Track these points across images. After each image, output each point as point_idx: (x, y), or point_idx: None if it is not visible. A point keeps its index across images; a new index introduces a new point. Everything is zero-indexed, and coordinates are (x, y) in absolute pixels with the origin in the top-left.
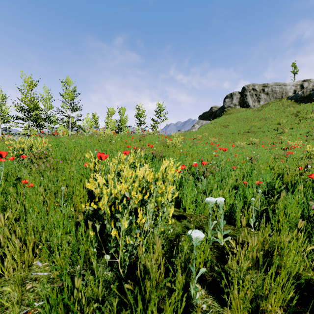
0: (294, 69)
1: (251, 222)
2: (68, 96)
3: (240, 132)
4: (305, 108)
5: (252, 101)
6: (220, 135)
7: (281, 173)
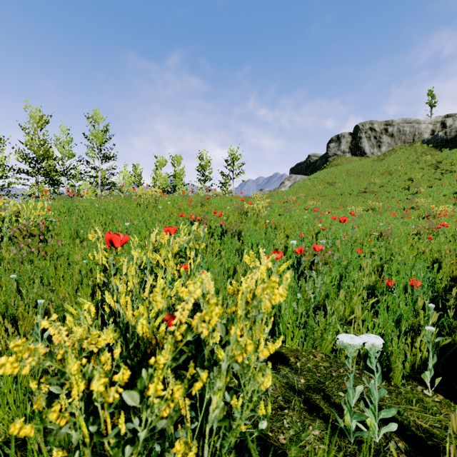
0: (430, 100)
1: (426, 375)
2: (97, 139)
3: (352, 192)
4: (450, 157)
5: (370, 147)
6: (322, 196)
7: (438, 261)
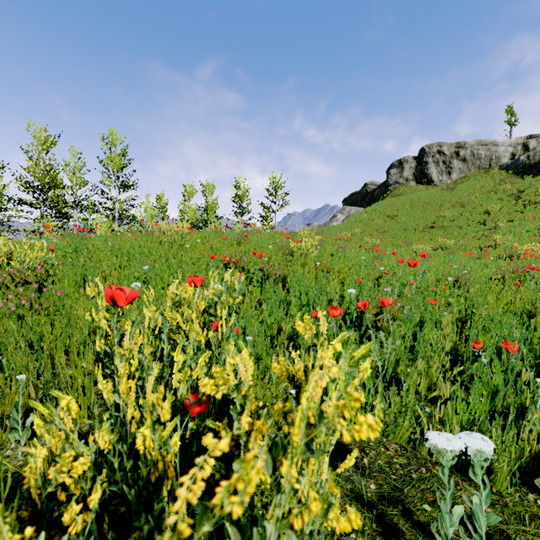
0: (510, 118)
1: None
2: (114, 164)
3: (417, 227)
4: (534, 185)
5: (438, 173)
6: (381, 232)
7: (532, 314)
